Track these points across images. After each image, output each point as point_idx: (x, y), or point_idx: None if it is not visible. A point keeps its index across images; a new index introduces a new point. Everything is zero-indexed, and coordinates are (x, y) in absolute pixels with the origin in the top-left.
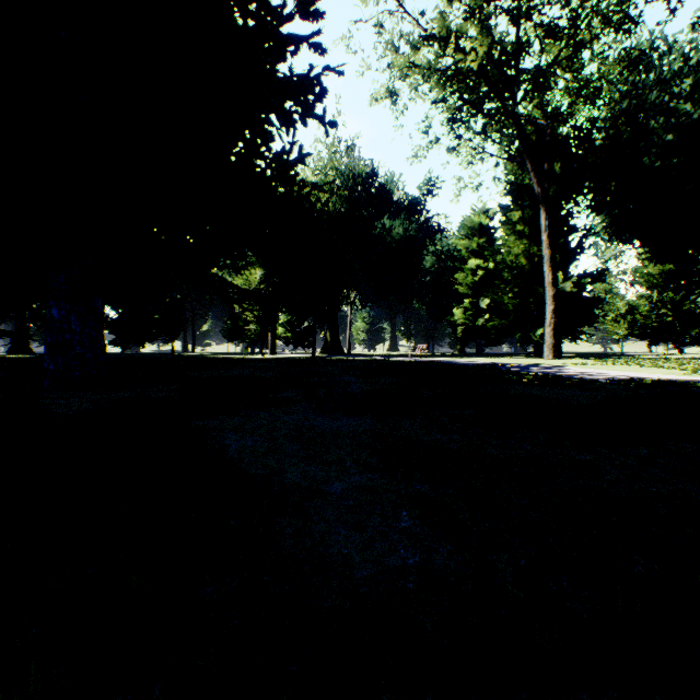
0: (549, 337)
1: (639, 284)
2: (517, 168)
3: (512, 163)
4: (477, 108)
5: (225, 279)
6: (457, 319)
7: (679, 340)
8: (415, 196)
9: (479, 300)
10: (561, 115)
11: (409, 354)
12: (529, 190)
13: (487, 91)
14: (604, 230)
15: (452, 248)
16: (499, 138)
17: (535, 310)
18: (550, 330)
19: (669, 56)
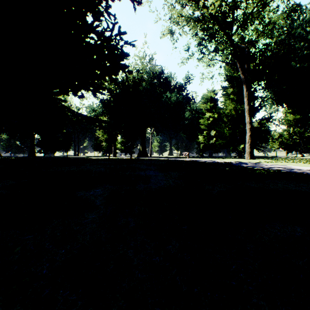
0: (248, 148)
1: (283, 125)
2: (230, 69)
3: (228, 66)
4: (212, 37)
5: (65, 106)
6: (200, 141)
7: (302, 150)
8: (181, 83)
9: (210, 132)
10: (253, 41)
11: (179, 157)
12: (237, 78)
13: (217, 29)
14: (270, 98)
15: (198, 108)
16: (222, 53)
17: (239, 135)
18: (248, 145)
19: (302, 15)
